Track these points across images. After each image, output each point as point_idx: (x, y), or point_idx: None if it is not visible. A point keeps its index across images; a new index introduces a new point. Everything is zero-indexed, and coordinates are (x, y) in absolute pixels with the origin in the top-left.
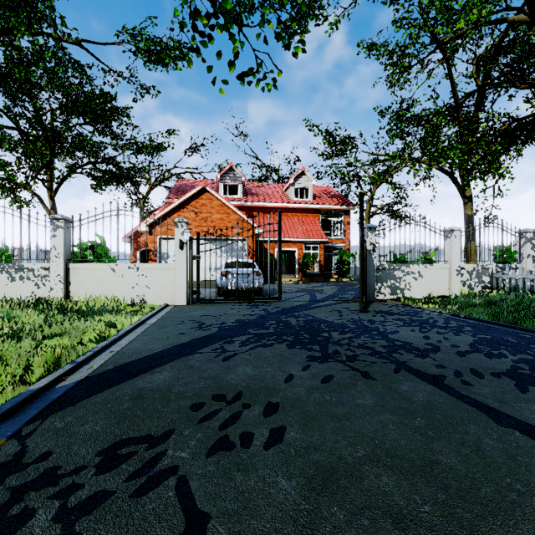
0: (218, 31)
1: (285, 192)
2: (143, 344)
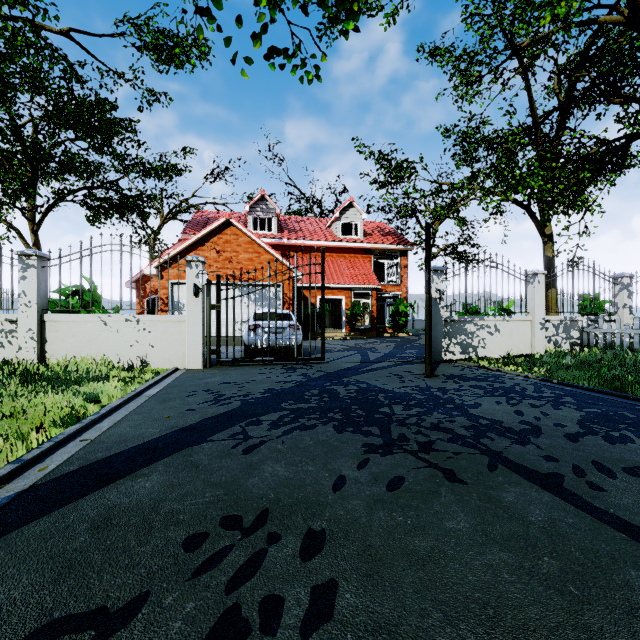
0: None
1: (329, 228)
2: (132, 428)
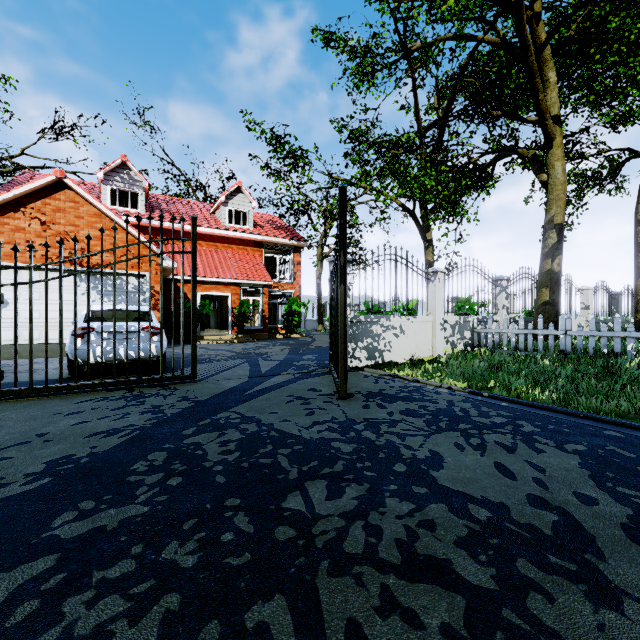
0: None
1: (214, 214)
2: None
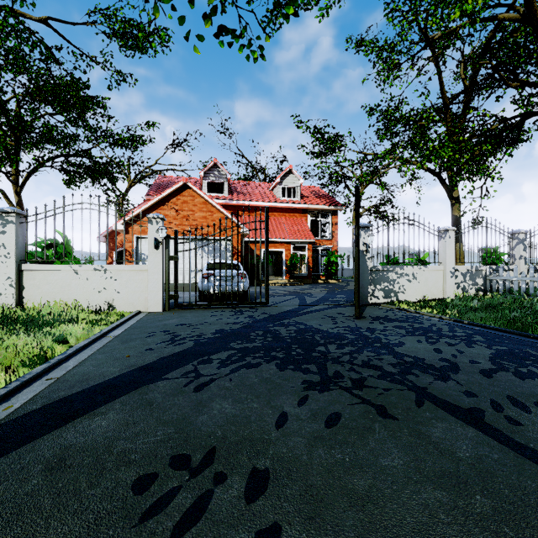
0: None
1: (272, 191)
2: (95, 367)
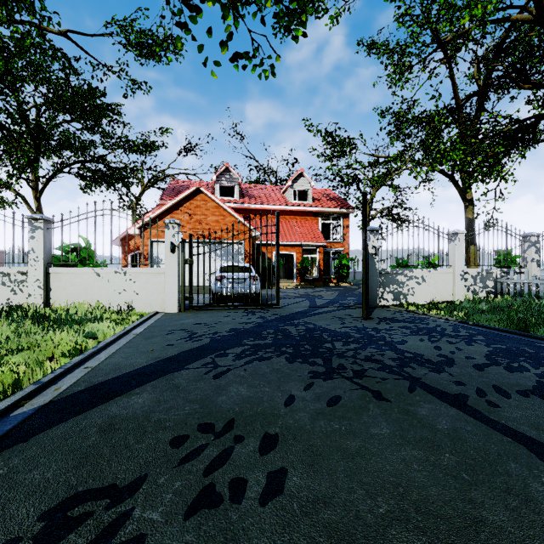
0: (209, 5)
1: (283, 194)
2: (124, 359)
